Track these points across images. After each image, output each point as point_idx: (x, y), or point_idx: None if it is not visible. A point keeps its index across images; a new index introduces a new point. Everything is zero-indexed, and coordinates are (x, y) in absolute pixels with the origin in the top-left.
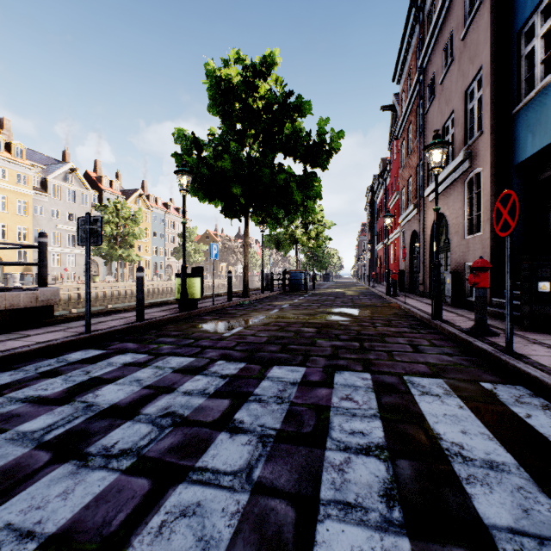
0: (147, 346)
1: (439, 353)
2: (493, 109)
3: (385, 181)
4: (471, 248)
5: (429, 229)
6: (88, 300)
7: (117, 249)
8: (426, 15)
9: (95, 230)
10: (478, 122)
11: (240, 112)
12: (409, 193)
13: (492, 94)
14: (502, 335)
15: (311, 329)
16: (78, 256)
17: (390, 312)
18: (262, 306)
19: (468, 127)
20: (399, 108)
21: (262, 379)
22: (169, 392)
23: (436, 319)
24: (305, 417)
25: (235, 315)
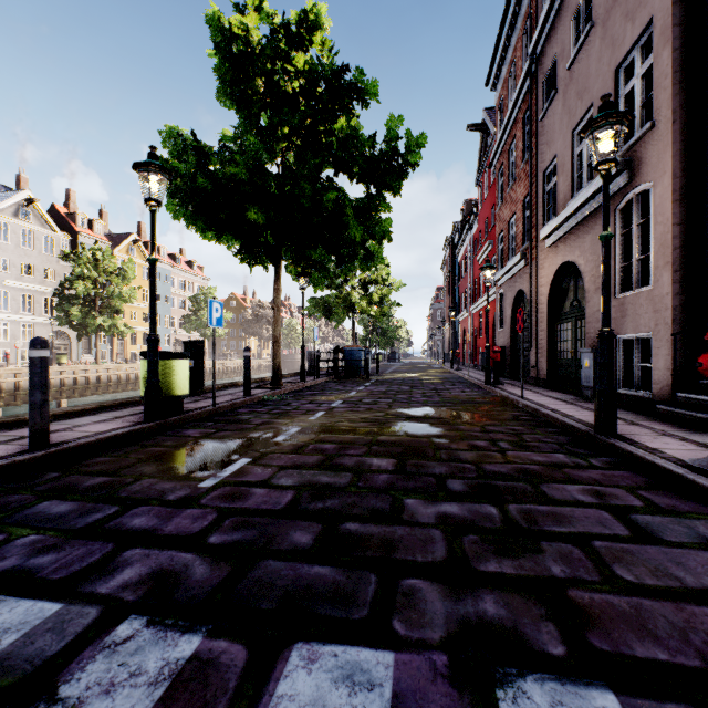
0: None
1: (699, 542)
2: (677, 83)
3: (471, 228)
4: (629, 312)
5: (546, 287)
6: None
7: (95, 316)
8: None
9: None
10: (641, 112)
11: (265, 96)
12: (510, 239)
13: (674, 57)
14: None
15: (385, 460)
16: (39, 327)
17: (507, 416)
18: (298, 404)
19: None
20: (492, 126)
21: None
22: None
23: (607, 435)
24: None
25: (247, 425)
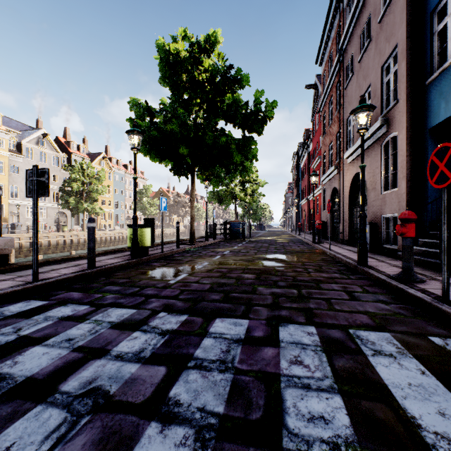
0: (92, 296)
1: (375, 300)
2: (409, 80)
3: (308, 147)
4: (387, 202)
5: (348, 186)
6: (35, 249)
7: (83, 203)
8: (345, 5)
9: (42, 182)
10: (393, 93)
11: (187, 83)
12: (330, 156)
13: (407, 67)
14: (427, 281)
15: (250, 275)
16: (49, 209)
17: (318, 258)
18: (206, 252)
19: (384, 98)
20: (320, 87)
21: (203, 335)
22: (100, 356)
23: (363, 265)
24: (252, 393)
25: (181, 261)
